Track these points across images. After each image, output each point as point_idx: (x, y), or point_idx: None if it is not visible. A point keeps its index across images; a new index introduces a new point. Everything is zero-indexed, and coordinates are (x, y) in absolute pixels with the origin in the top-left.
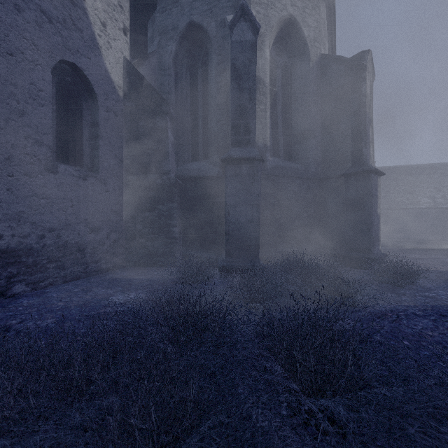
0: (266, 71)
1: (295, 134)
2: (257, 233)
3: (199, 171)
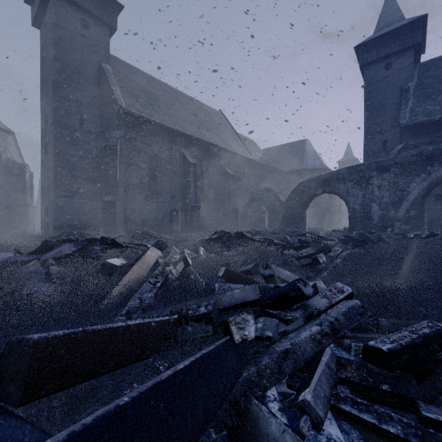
0: None
1: None
2: None
3: None
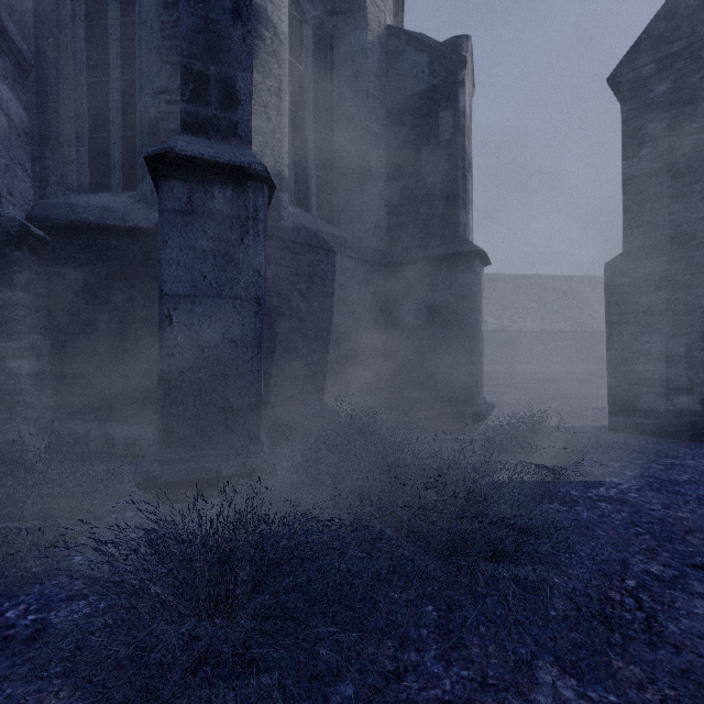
0: (281, 4)
1: (339, 171)
2: (255, 375)
3: (106, 211)
